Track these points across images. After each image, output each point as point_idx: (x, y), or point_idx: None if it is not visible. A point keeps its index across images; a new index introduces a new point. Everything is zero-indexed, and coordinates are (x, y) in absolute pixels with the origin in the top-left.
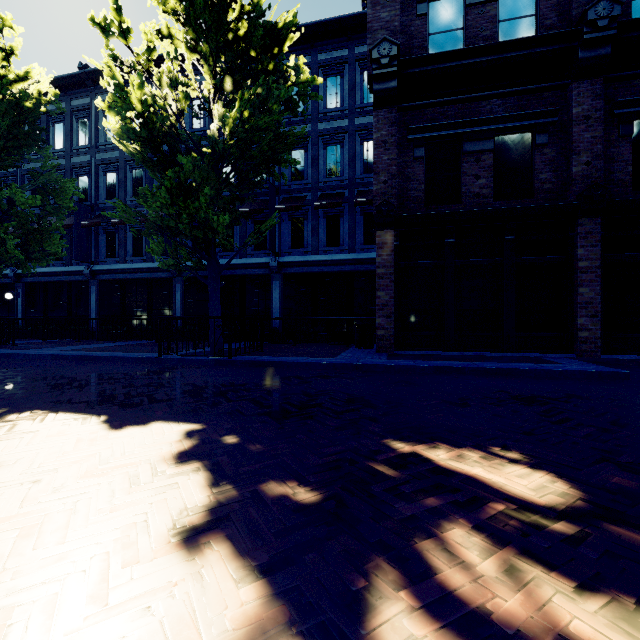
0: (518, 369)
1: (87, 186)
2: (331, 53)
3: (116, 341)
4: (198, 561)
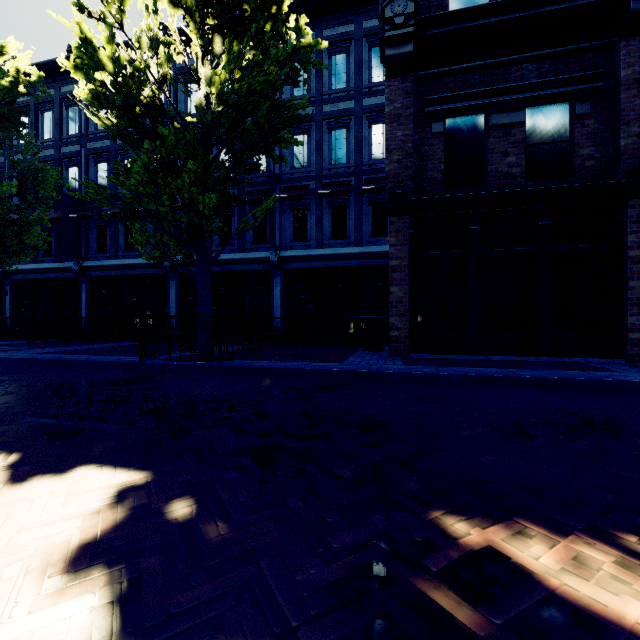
0: (568, 379)
1: (77, 177)
2: (336, 29)
3: (104, 342)
4: None
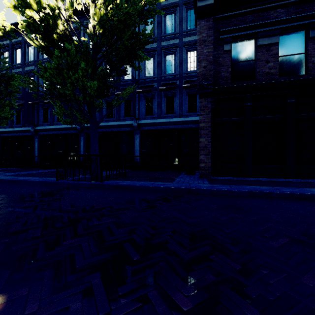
0: None
1: None
2: (168, 0)
3: (45, 169)
4: None
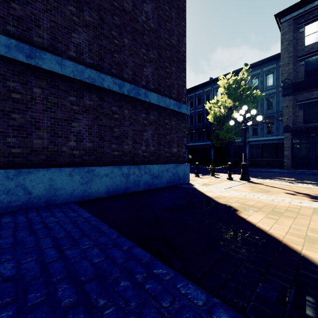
0: None
1: None
2: (268, 67)
3: None
4: (252, 178)
